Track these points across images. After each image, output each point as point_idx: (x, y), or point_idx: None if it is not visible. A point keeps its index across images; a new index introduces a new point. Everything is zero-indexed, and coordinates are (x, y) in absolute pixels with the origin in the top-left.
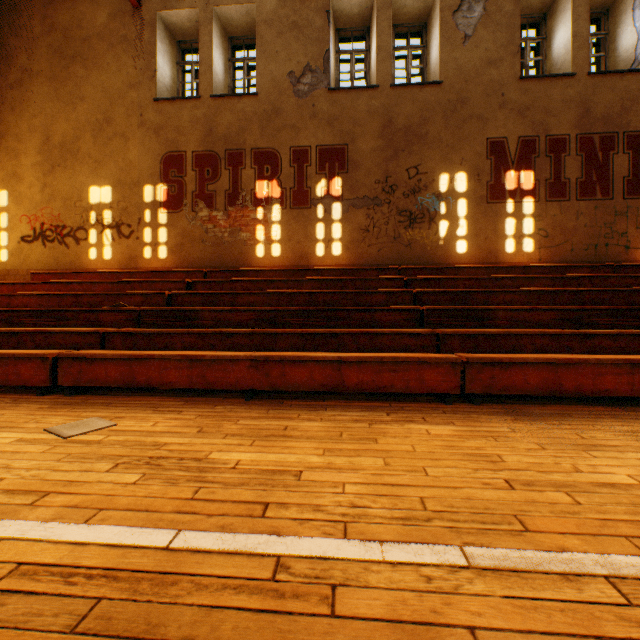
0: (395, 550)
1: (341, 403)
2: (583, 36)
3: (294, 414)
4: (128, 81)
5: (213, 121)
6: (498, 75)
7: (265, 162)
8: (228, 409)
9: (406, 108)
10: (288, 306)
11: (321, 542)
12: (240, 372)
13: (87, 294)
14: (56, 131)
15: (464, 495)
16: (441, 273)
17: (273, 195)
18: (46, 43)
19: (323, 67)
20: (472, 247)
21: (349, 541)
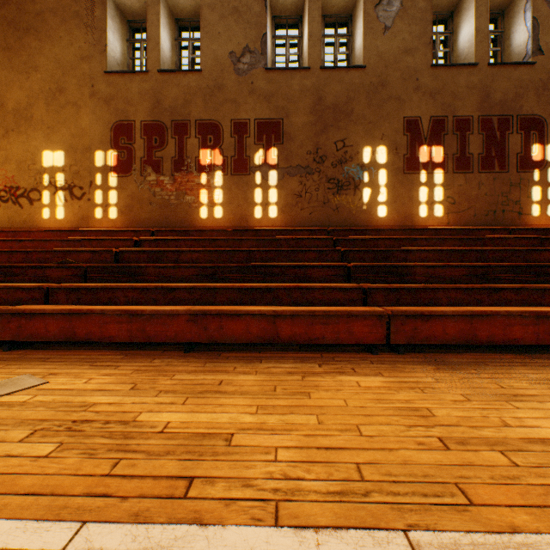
0: (333, 541)
1: (276, 354)
2: (484, 32)
3: (230, 367)
4: (80, 54)
5: (160, 94)
6: (413, 62)
7: (208, 132)
8: (166, 363)
9: (334, 88)
10: (228, 263)
11: (248, 533)
12: (179, 326)
13: (37, 251)
14: (10, 98)
15: (401, 459)
16: (365, 234)
17: (216, 162)
18: (0, 15)
19: (261, 49)
20: (391, 212)
21: (280, 530)
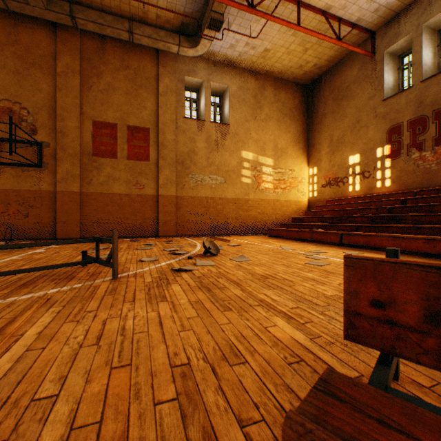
0: None
1: None
2: None
3: None
4: (367, 97)
5: (422, 96)
6: None
7: None
8: (408, 257)
9: None
10: None
11: None
12: (418, 244)
13: (348, 209)
14: (334, 135)
15: None
16: None
17: None
18: (330, 98)
19: None
20: None
21: None
